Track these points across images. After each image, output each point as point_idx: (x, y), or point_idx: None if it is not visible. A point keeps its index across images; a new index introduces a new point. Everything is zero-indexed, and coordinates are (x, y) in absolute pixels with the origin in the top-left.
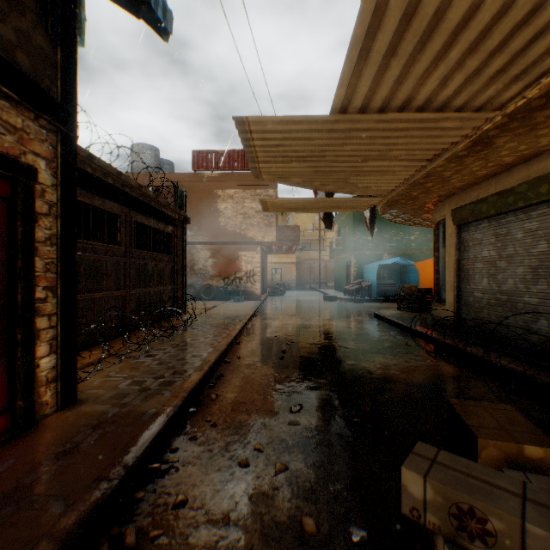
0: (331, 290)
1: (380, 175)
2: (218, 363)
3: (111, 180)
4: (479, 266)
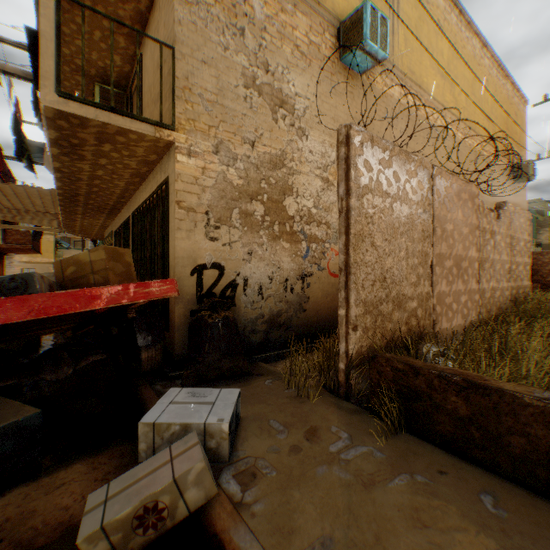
0: None
1: (38, 221)
2: None
3: None
4: None
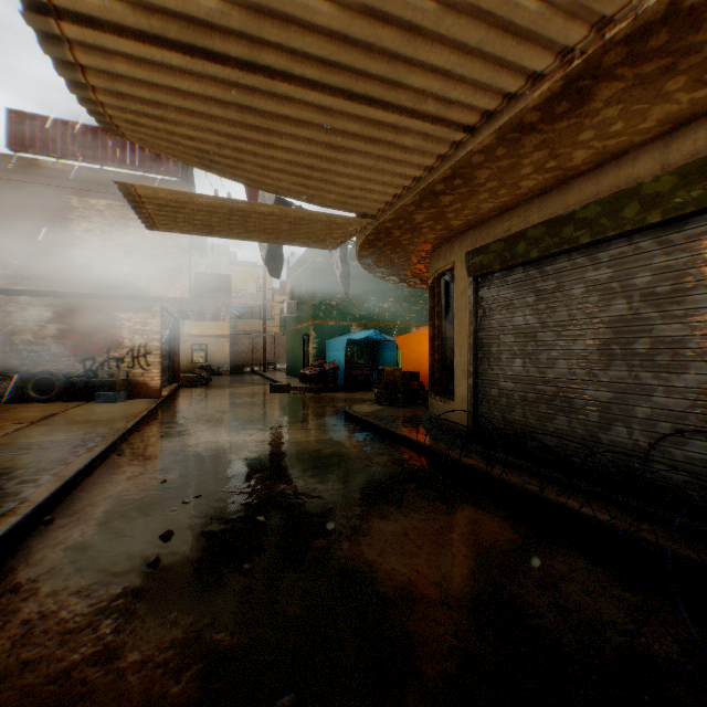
0: (281, 374)
1: (375, 158)
2: None
3: None
4: (509, 341)
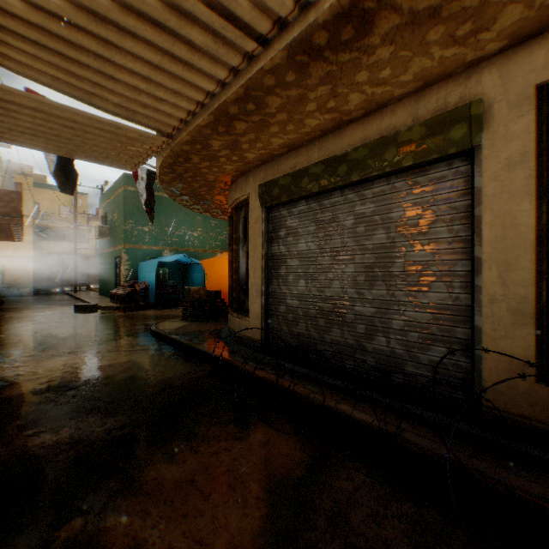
0: (94, 294)
1: (159, 54)
2: None
3: None
4: (295, 264)
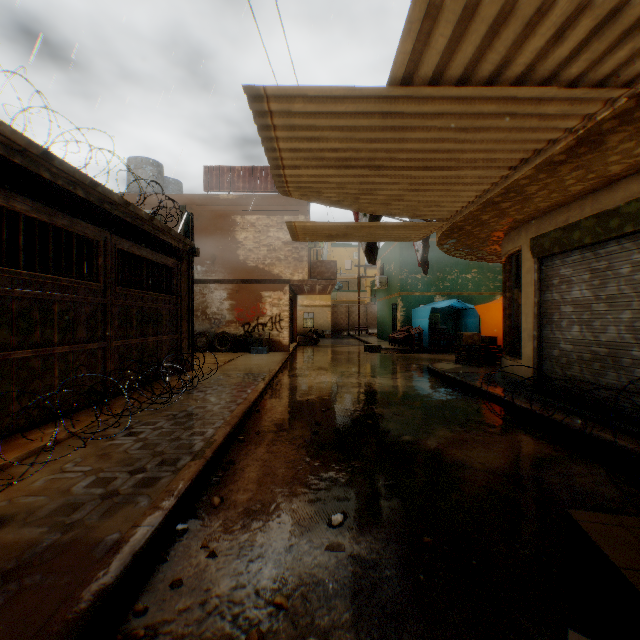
0: (373, 338)
1: (444, 190)
2: (228, 442)
3: (82, 192)
4: (567, 310)
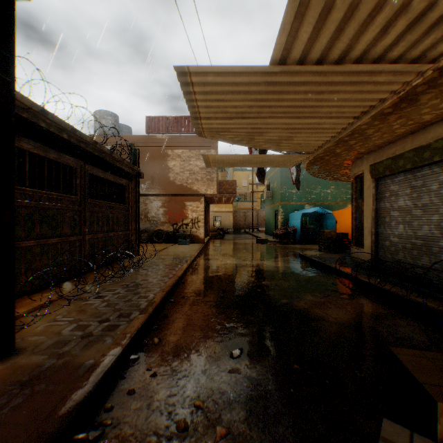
0: (262, 233)
1: (310, 133)
2: (163, 303)
3: (66, 136)
4: (395, 214)
